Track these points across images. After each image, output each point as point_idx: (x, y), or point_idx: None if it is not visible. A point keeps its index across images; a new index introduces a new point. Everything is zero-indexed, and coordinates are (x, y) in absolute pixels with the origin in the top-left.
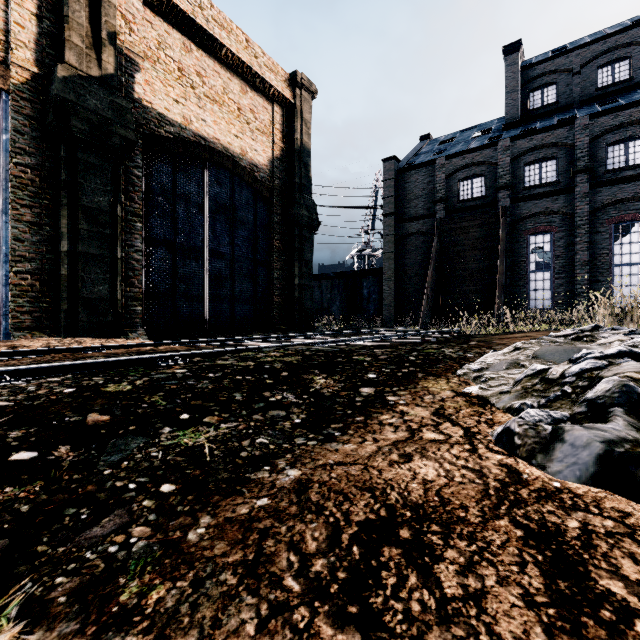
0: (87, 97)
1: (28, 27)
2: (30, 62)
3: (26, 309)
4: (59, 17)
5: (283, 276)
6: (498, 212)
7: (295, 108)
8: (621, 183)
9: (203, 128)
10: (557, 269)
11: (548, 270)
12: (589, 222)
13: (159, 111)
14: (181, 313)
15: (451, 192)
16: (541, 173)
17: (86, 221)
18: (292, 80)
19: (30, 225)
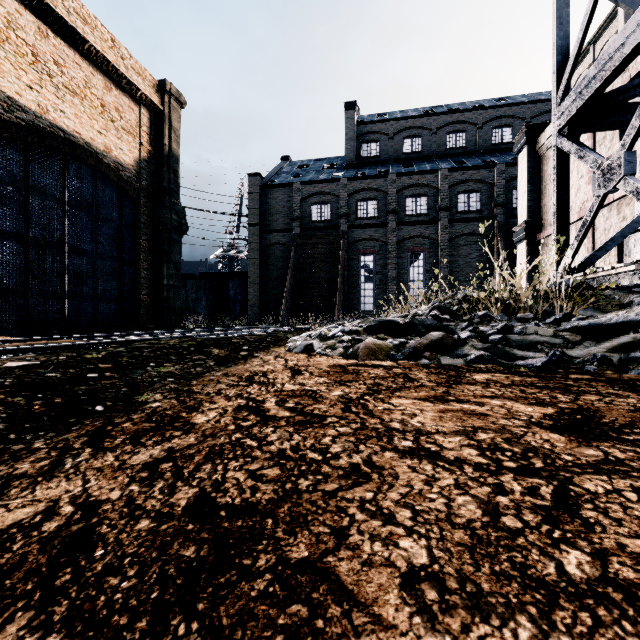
0: None
1: None
2: None
3: None
4: None
5: (151, 276)
6: (339, 234)
7: (164, 115)
8: (413, 225)
9: (62, 119)
10: (377, 282)
11: (372, 282)
12: (396, 249)
13: (9, 94)
14: (35, 311)
15: (305, 213)
16: (368, 209)
17: None
18: (161, 87)
19: None
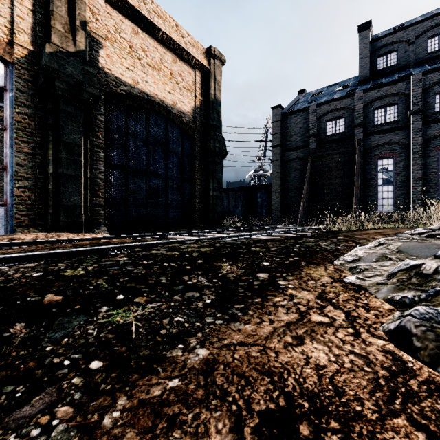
0: (66, 66)
1: (26, 19)
2: (28, 43)
3: (25, 213)
4: (47, 11)
5: (202, 189)
6: (354, 143)
7: (210, 72)
8: None
9: (146, 87)
10: (398, 183)
11: (391, 184)
12: (422, 149)
13: (116, 75)
14: (131, 215)
15: (320, 129)
16: (386, 115)
17: (65, 152)
18: (208, 53)
19: (28, 155)
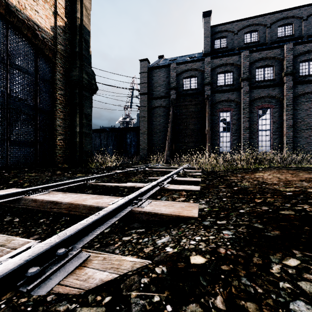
0: None
1: None
2: None
3: None
4: None
5: (66, 124)
6: (205, 97)
7: None
8: (262, 88)
9: None
10: (233, 131)
11: (229, 131)
12: (248, 107)
13: None
14: None
15: (179, 84)
16: (225, 79)
17: None
18: None
19: None
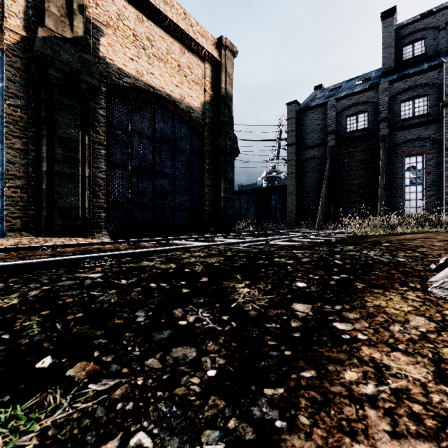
0: (61, 53)
1: (18, 1)
2: (20, 28)
3: (17, 215)
4: None
5: (212, 191)
6: (378, 139)
7: (221, 64)
8: None
9: (152, 79)
10: (428, 183)
11: (420, 184)
12: None
13: (118, 66)
14: (135, 218)
15: (340, 126)
16: (414, 108)
17: (61, 148)
18: (218, 43)
19: (20, 151)
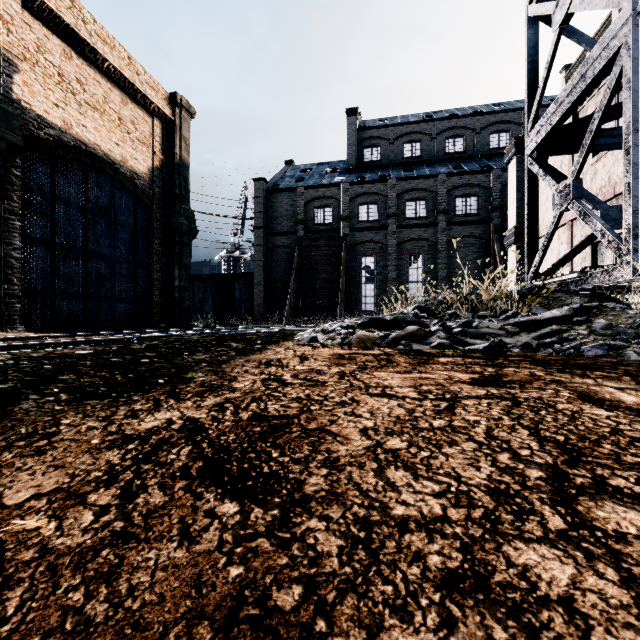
0: None
1: None
2: None
3: None
4: None
5: (163, 278)
6: (341, 237)
7: (175, 125)
8: (413, 228)
9: (84, 133)
10: (378, 283)
11: (373, 283)
12: (396, 251)
13: (38, 113)
14: (61, 311)
15: (309, 216)
16: (369, 212)
17: None
18: (172, 99)
19: None
